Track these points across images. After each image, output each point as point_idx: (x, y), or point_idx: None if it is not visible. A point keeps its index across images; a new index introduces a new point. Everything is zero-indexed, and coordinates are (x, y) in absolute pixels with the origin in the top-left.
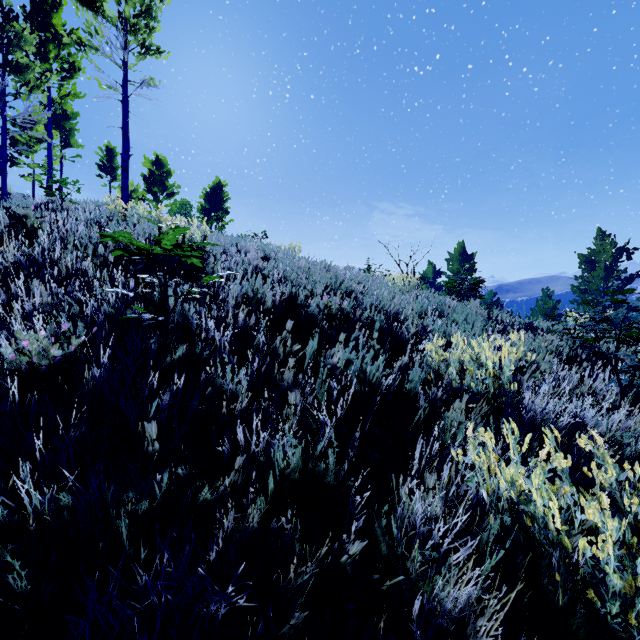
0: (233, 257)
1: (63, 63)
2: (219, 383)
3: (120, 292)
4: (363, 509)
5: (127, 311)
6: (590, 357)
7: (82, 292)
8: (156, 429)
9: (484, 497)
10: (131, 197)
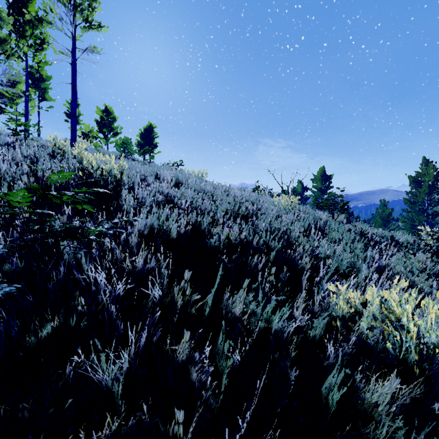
0: (150, 185)
1: (36, 39)
2: (96, 368)
3: None
4: None
5: (5, 266)
6: None
7: None
8: None
9: None
10: (88, 136)
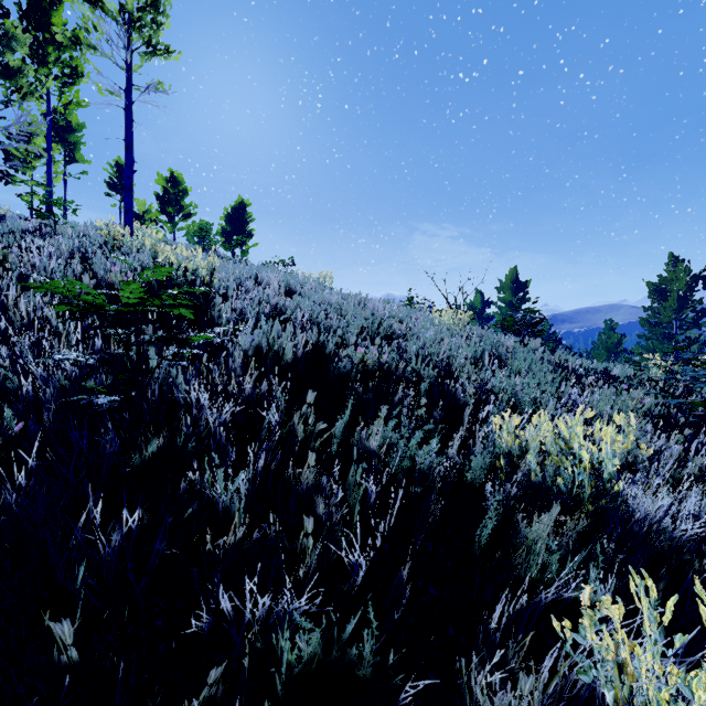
0: (250, 293)
1: (64, 67)
2: (209, 491)
3: (73, 360)
4: (416, 698)
5: (88, 382)
6: (686, 417)
7: (31, 354)
8: (70, 630)
9: (607, 701)
10: (143, 218)
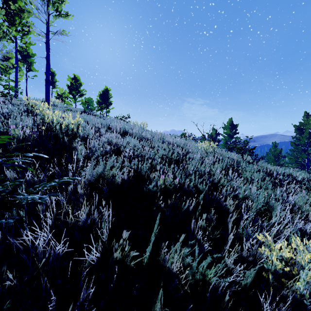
0: (102, 135)
1: (23, 26)
2: None
3: None
4: None
5: None
6: None
7: None
8: None
9: None
10: (62, 96)
